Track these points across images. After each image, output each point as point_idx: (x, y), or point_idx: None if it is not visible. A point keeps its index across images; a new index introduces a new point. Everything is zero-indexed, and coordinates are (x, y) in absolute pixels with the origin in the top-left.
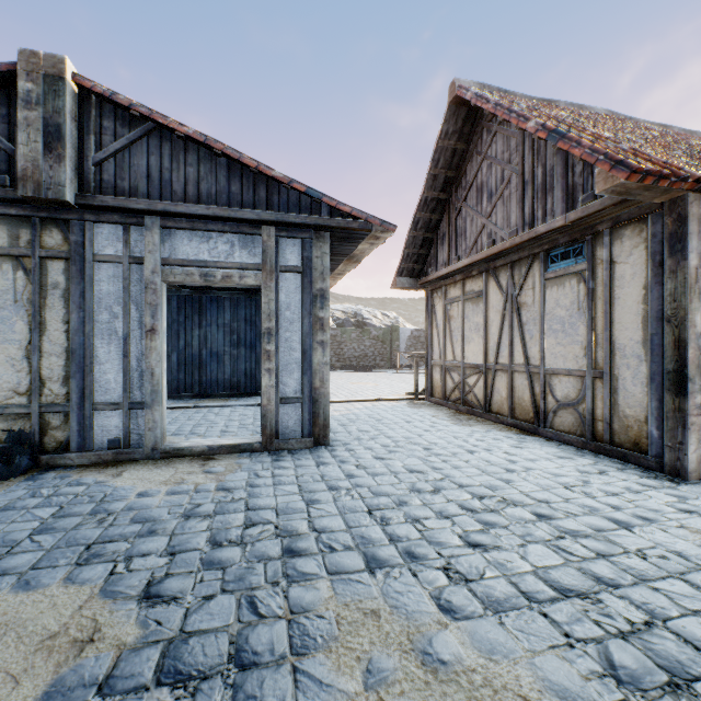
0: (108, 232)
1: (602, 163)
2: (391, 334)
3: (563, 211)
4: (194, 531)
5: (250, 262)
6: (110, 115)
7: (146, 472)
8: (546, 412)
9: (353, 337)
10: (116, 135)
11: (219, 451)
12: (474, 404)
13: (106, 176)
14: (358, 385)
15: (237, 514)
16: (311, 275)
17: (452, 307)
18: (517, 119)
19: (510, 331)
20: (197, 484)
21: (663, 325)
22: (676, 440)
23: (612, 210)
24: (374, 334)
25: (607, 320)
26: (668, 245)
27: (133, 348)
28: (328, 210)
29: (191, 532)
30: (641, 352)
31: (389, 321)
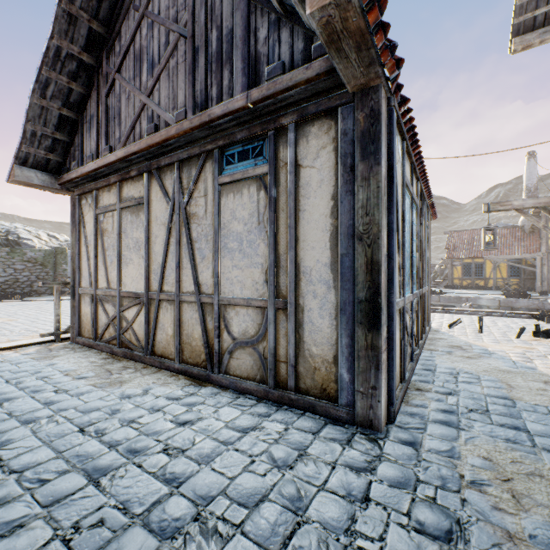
0: None
1: None
2: (56, 257)
3: (245, 88)
4: None
5: None
6: None
7: None
8: (221, 353)
9: None
10: None
11: None
12: (134, 345)
13: None
14: None
15: None
16: None
17: (107, 217)
18: None
19: (178, 249)
20: None
21: (354, 244)
22: (369, 384)
23: (301, 96)
24: (30, 256)
25: (292, 237)
26: (361, 146)
27: None
28: None
29: None
30: (330, 276)
31: (58, 243)
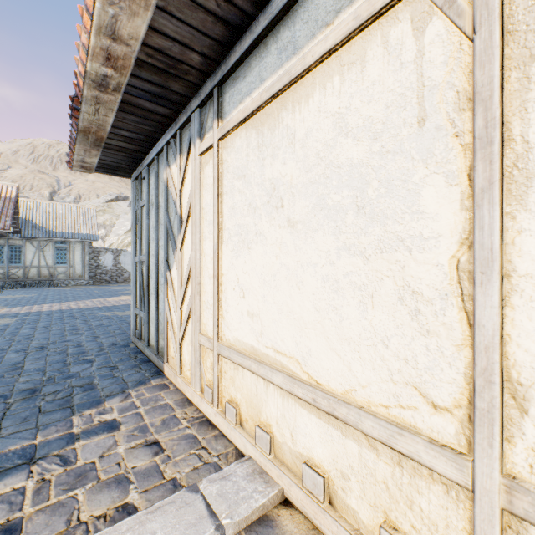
0: None
1: None
2: None
3: None
4: None
5: None
6: None
7: None
8: None
9: None
10: None
11: None
12: None
13: None
14: None
15: None
16: None
17: None
18: None
19: None
20: None
21: None
22: None
23: None
24: None
25: None
26: None
27: None
28: None
29: None
30: None
31: None
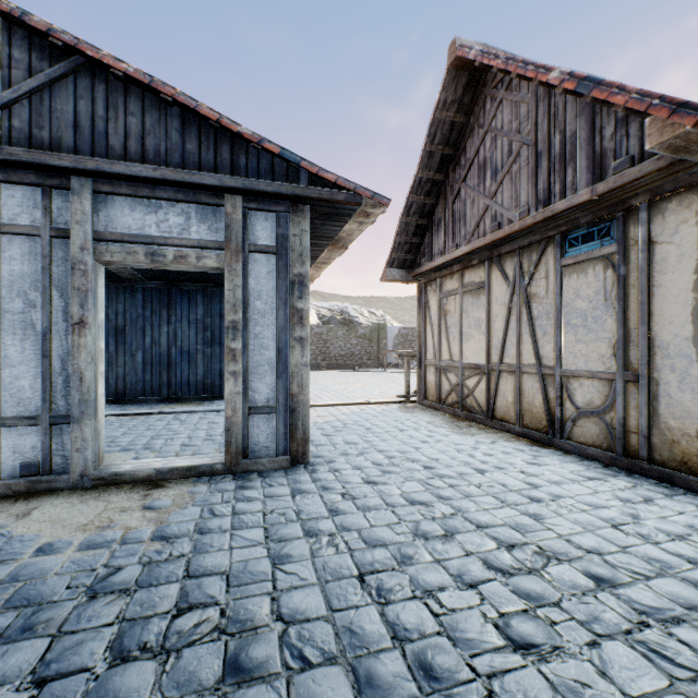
0: (22, 196)
1: (658, 109)
2: (378, 332)
3: (589, 183)
4: (93, 626)
5: (210, 239)
6: (23, 44)
7: (64, 510)
8: (562, 420)
9: (339, 335)
10: (32, 70)
11: (170, 476)
12: (475, 409)
13: (18, 123)
14: (345, 385)
15: (169, 586)
16: (287, 257)
17: (449, 301)
18: (535, 72)
19: (518, 327)
20: (127, 530)
21: None
22: None
23: (653, 179)
24: (360, 332)
25: (644, 312)
26: None
27: (55, 346)
28: (307, 178)
29: (87, 629)
30: (691, 350)
31: (376, 319)
